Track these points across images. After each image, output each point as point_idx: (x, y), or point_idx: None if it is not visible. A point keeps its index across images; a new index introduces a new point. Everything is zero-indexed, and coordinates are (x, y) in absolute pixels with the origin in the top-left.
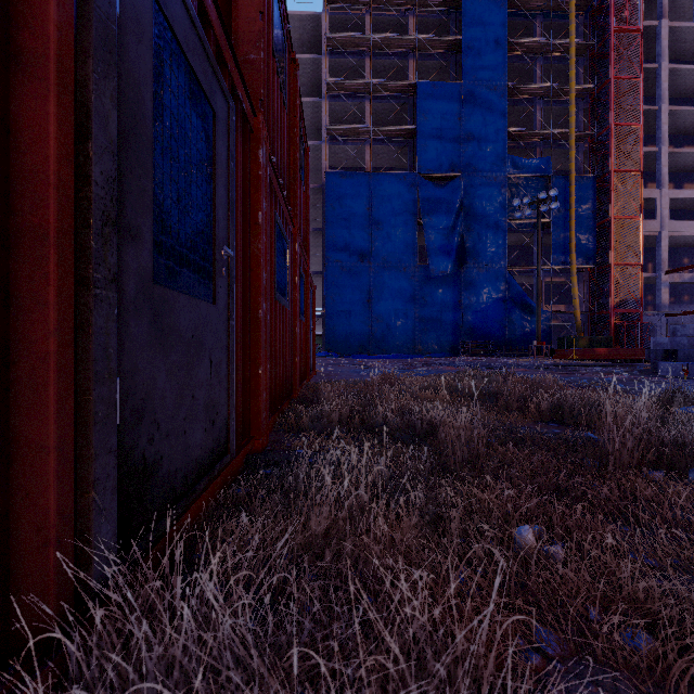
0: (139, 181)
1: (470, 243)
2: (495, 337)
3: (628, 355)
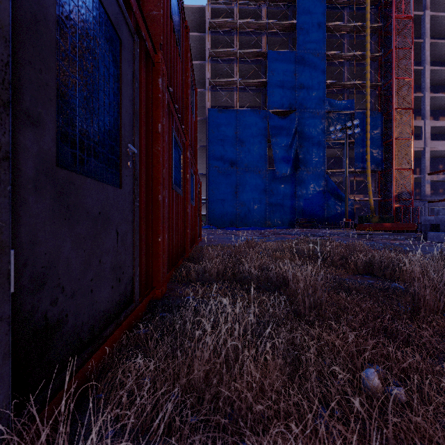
0: (40, 74)
1: (301, 155)
2: (317, 216)
3: (404, 227)
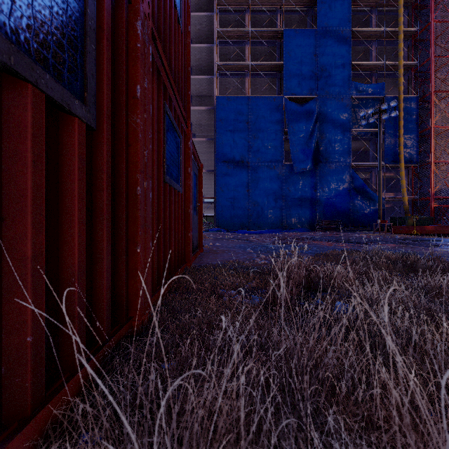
0: None
1: (323, 147)
2: (342, 217)
3: None
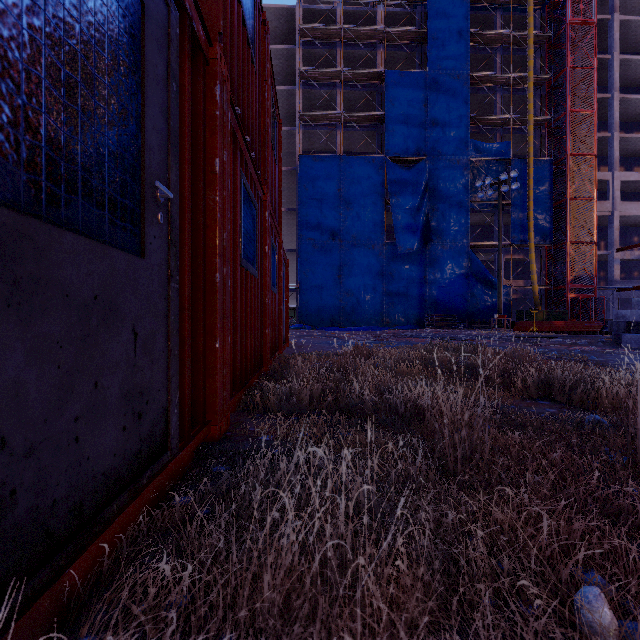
0: None
1: (434, 222)
2: (458, 311)
3: (584, 327)
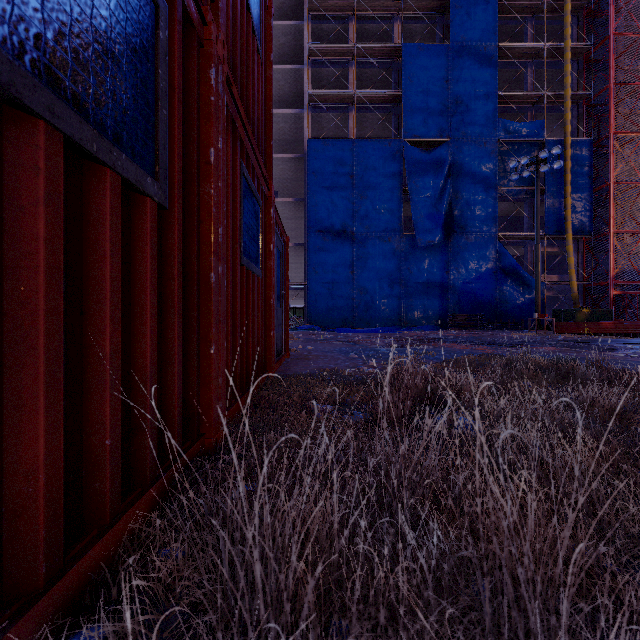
0: None
1: (458, 211)
2: (484, 310)
3: (637, 328)
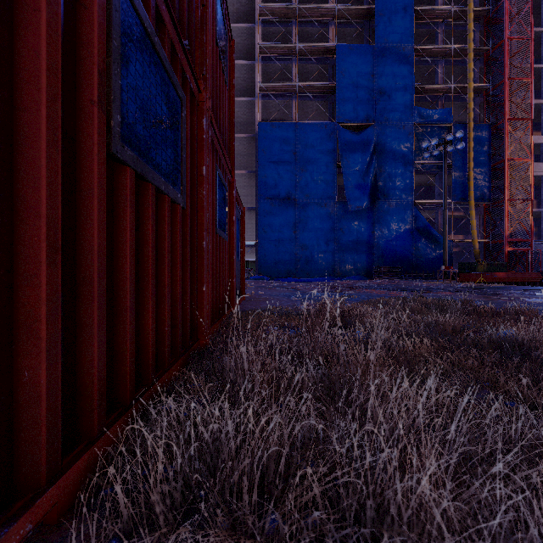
0: None
1: (381, 182)
2: (403, 263)
3: (524, 278)
